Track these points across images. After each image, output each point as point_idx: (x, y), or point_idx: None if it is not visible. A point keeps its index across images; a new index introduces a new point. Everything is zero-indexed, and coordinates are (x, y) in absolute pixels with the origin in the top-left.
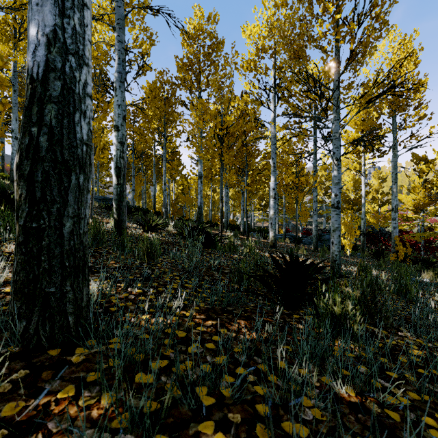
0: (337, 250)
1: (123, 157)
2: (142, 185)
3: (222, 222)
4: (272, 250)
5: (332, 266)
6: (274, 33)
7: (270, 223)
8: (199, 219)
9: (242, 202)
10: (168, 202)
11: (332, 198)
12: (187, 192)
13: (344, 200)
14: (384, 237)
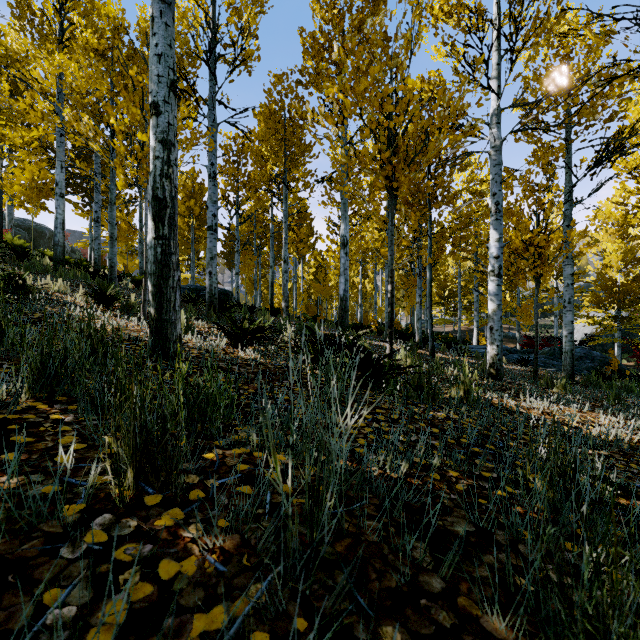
0: None
1: (169, 175)
2: (252, 266)
3: (391, 326)
4: (499, 386)
5: None
6: None
7: (489, 327)
8: (342, 319)
9: (419, 289)
10: (294, 294)
11: None
12: (322, 278)
13: (603, 286)
14: None
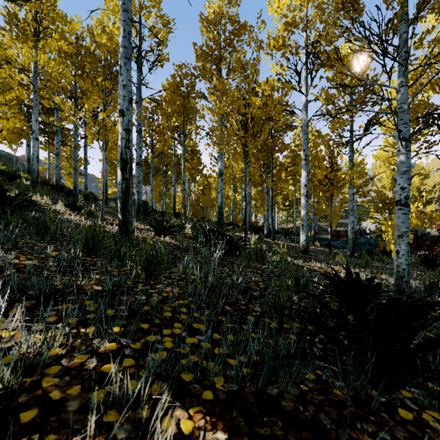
0: (404, 262)
1: (129, 147)
2: (161, 185)
3: (245, 224)
4: (305, 257)
5: (398, 284)
6: (307, 1)
7: (301, 225)
8: (219, 220)
9: (266, 201)
10: (188, 203)
11: (397, 193)
12: (207, 192)
13: (380, 199)
14: (436, 242)
